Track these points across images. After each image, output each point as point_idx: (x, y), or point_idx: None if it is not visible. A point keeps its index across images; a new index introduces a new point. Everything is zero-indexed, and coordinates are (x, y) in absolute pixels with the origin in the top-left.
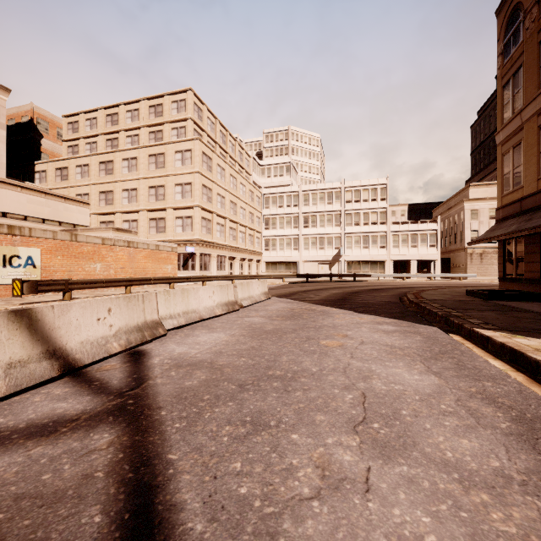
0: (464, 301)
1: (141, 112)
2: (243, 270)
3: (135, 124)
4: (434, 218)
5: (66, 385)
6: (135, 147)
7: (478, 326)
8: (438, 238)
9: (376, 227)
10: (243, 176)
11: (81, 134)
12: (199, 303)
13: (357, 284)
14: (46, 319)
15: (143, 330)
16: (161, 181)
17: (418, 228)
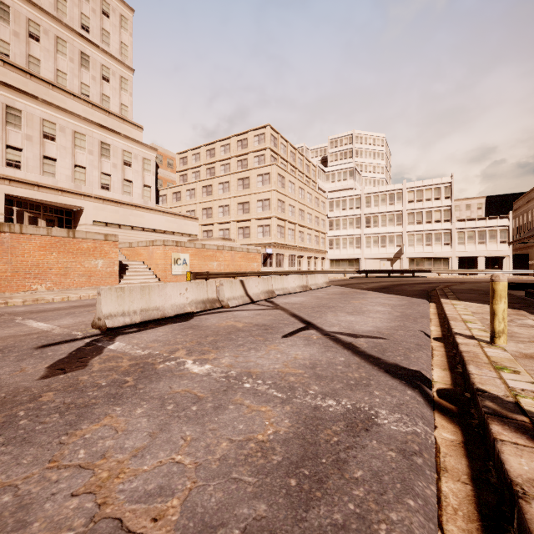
0: (477, 289)
1: (231, 146)
2: (309, 267)
3: (227, 156)
4: (513, 211)
5: (254, 305)
6: (228, 174)
7: (446, 298)
8: (509, 234)
9: (439, 225)
10: (310, 186)
11: (189, 166)
12: (288, 285)
13: (412, 279)
14: (245, 283)
15: (268, 293)
16: (247, 198)
17: (487, 225)
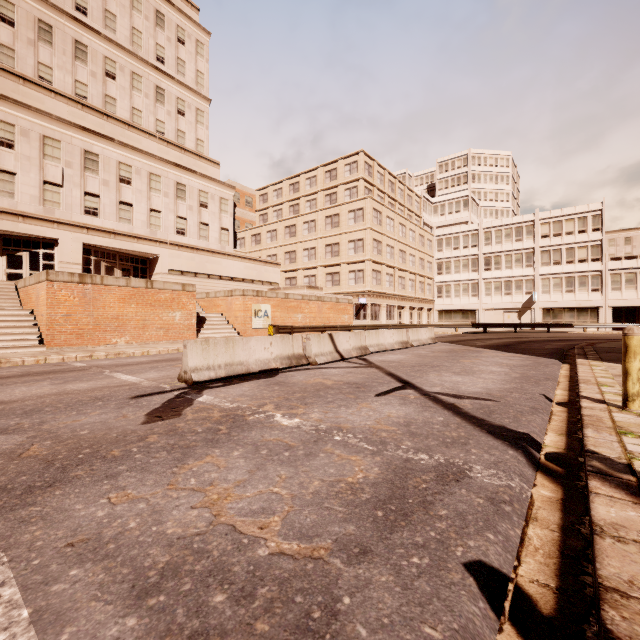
0: None
1: (318, 178)
2: (412, 320)
3: (313, 190)
4: None
5: (344, 362)
6: (314, 211)
7: (584, 358)
8: None
9: (585, 266)
10: (413, 221)
11: (270, 204)
12: (385, 340)
13: (546, 335)
14: (335, 338)
15: (361, 349)
16: (336, 239)
17: None
